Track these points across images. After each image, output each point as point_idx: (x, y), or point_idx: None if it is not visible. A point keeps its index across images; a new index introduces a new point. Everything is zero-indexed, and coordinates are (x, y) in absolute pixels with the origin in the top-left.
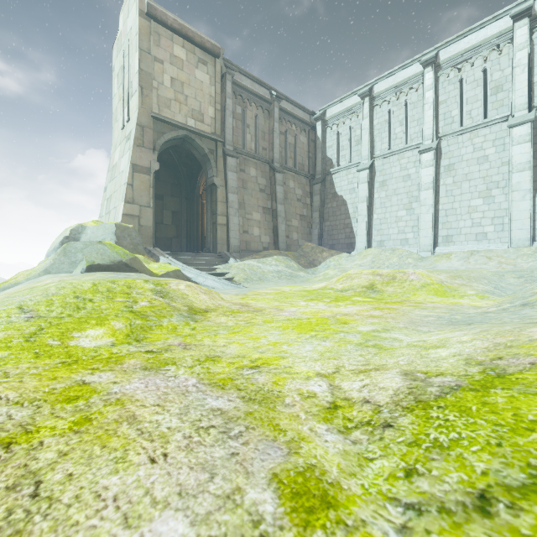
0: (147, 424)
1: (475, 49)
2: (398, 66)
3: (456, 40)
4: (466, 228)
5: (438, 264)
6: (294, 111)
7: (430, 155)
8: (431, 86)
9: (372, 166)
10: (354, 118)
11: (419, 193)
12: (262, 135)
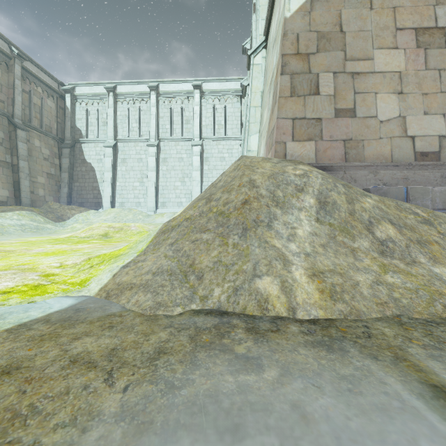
0: None
1: (177, 94)
2: (135, 81)
3: (168, 82)
4: (173, 198)
5: (156, 220)
6: (41, 75)
7: (154, 149)
8: (155, 105)
9: (116, 145)
10: (101, 104)
11: (147, 172)
12: None
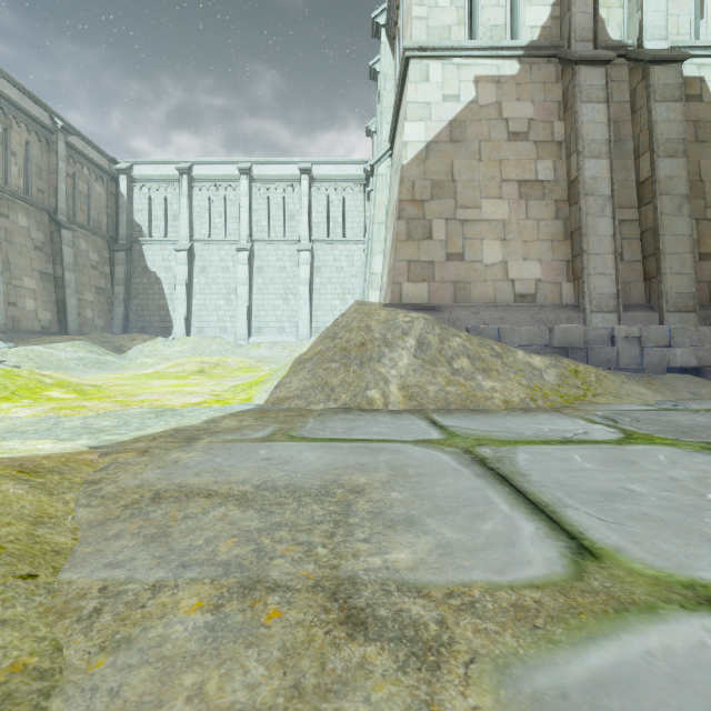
0: (167, 397)
1: (278, 179)
2: (218, 159)
3: (265, 163)
4: (272, 322)
5: (251, 352)
6: (88, 151)
7: (245, 255)
8: (247, 194)
9: (191, 249)
10: (171, 190)
11: (236, 287)
12: (37, 171)
